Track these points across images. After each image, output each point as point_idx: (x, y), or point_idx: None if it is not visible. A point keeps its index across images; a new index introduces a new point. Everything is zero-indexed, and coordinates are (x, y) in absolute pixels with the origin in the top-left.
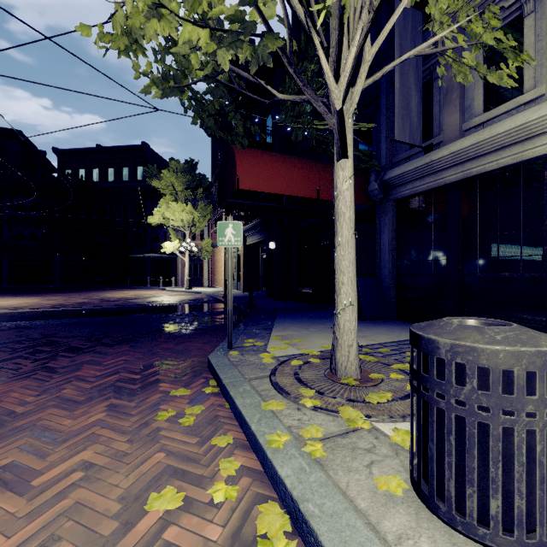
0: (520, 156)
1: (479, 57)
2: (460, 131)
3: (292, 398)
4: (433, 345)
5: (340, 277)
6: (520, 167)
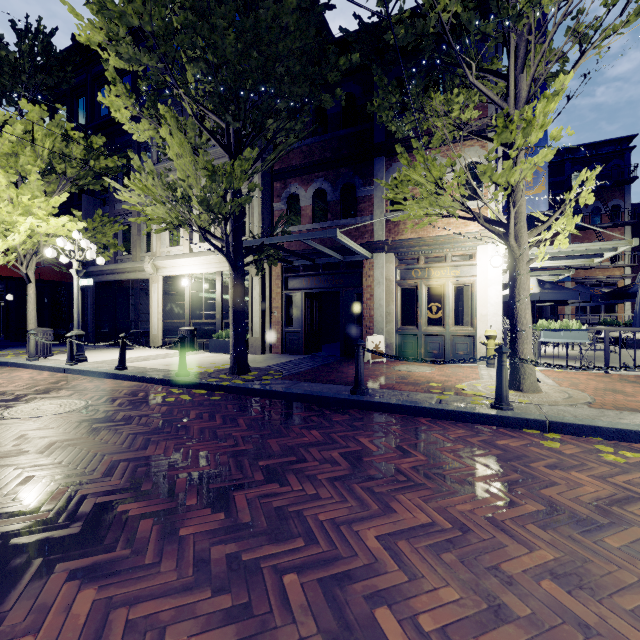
0: (127, 278)
1: (122, 232)
2: (115, 259)
3: (5, 356)
4: (29, 331)
5: (29, 321)
6: (131, 281)
